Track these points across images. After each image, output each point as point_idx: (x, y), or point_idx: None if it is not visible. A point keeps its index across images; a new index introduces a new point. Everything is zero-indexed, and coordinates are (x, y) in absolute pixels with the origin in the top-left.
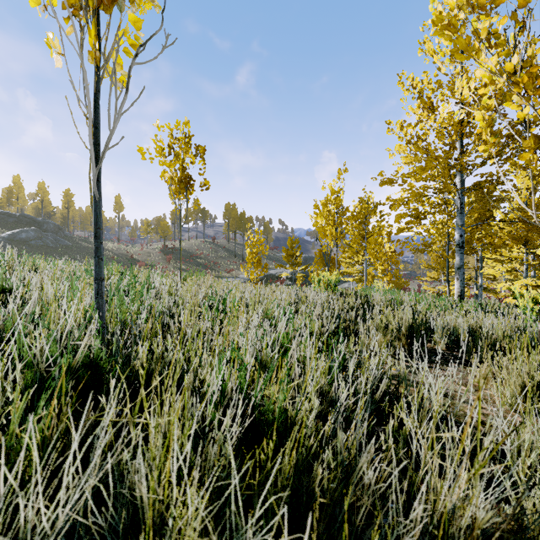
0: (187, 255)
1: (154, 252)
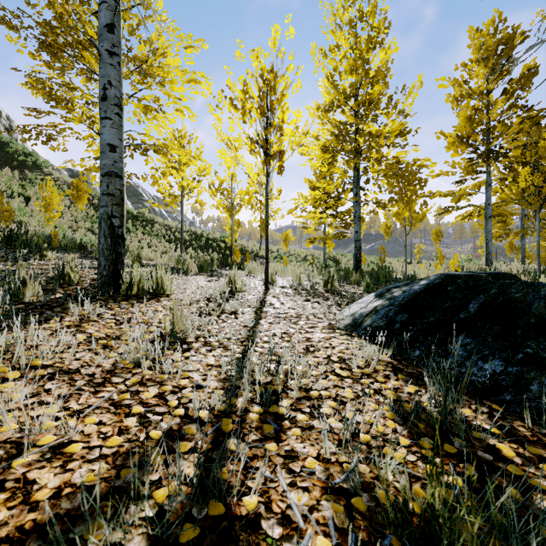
0: (499, 251)
1: (465, 251)
